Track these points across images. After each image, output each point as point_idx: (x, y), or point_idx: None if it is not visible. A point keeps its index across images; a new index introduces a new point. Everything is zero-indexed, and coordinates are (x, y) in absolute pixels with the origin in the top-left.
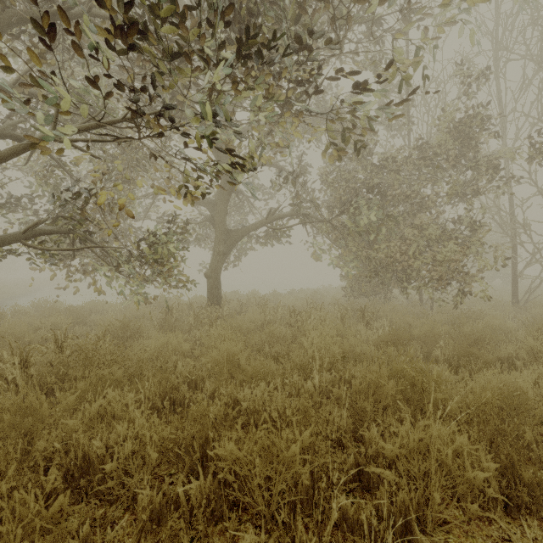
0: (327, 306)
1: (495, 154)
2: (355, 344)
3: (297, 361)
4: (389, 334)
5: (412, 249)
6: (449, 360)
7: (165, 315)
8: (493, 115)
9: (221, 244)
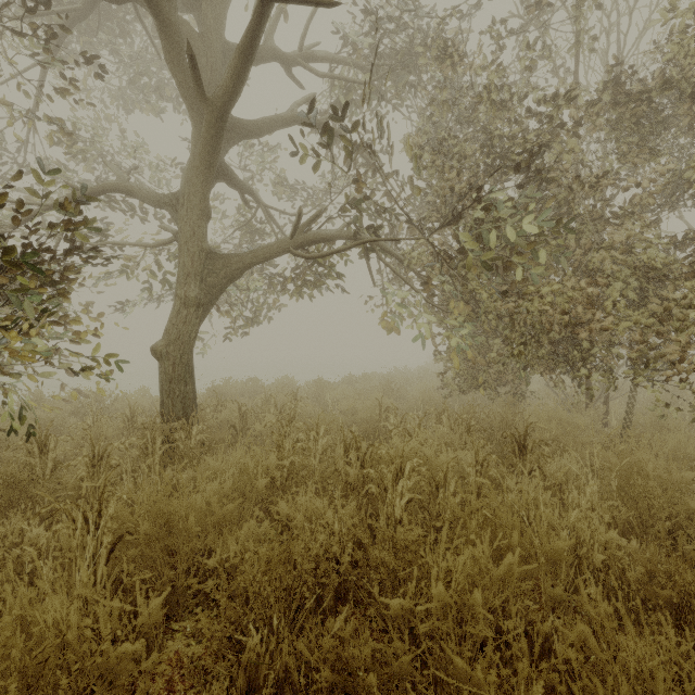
0: (415, 411)
1: None
2: None
3: None
4: None
5: (614, 293)
6: None
7: (28, 453)
8: None
9: (193, 283)
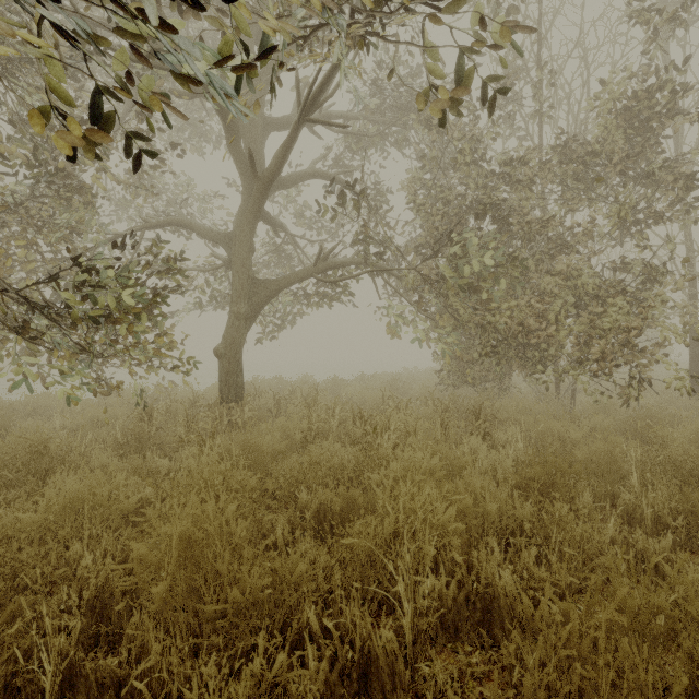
0: (413, 401)
1: (680, 160)
2: (482, 494)
3: (359, 551)
4: (540, 465)
5: (555, 309)
6: (663, 518)
7: (140, 421)
8: (691, 87)
9: (243, 302)
